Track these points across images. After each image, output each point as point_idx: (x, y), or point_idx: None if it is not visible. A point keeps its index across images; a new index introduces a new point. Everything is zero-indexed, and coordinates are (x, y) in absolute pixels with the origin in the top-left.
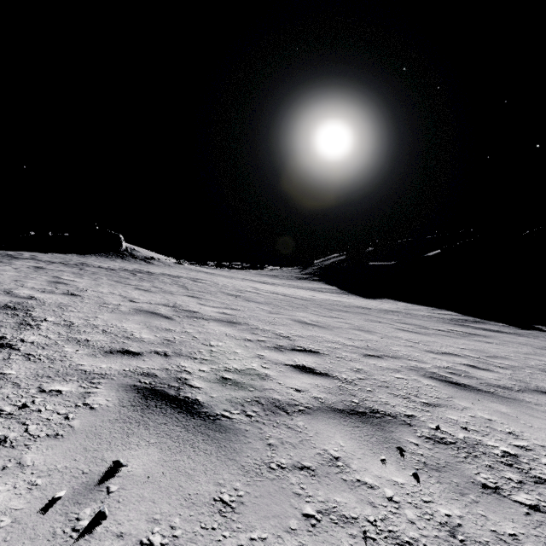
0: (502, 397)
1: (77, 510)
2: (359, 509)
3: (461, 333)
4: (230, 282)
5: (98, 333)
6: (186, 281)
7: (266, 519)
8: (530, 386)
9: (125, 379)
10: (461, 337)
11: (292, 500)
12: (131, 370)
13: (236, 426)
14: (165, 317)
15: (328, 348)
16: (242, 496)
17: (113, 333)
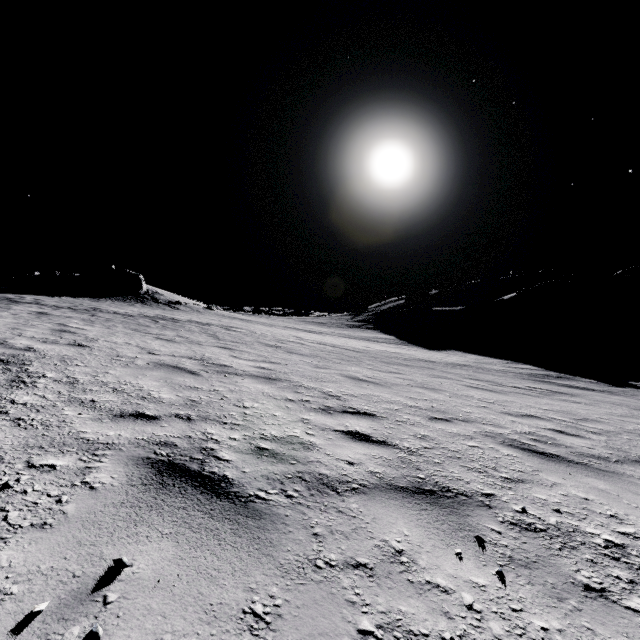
0: (599, 469)
1: (61, 629)
2: (431, 622)
3: (544, 392)
4: (270, 331)
5: (107, 393)
6: (217, 330)
7: (311, 639)
8: (630, 456)
9: (137, 450)
10: (543, 396)
11: (344, 610)
12: (145, 439)
13: (274, 510)
14: (190, 373)
15: (386, 410)
16: (280, 606)
17: (125, 392)
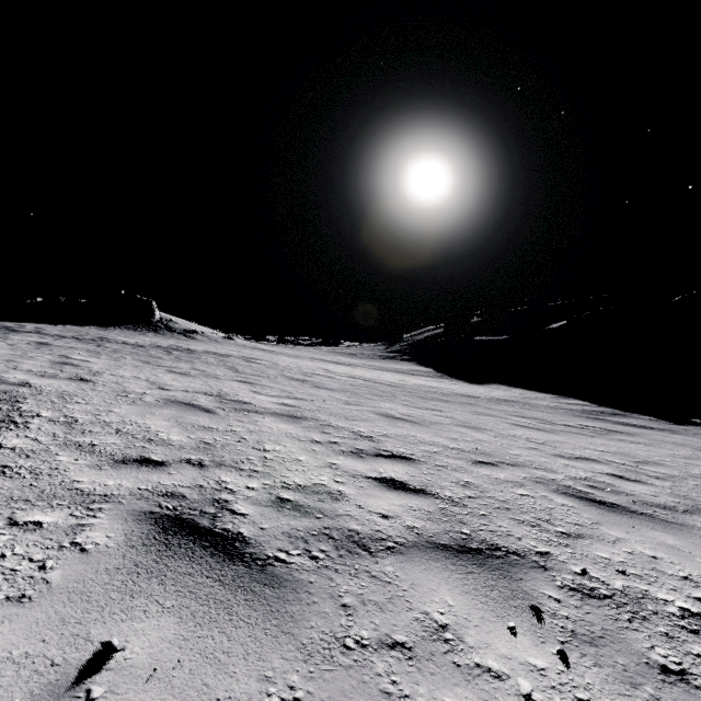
0: (665, 521)
1: None
2: None
3: (598, 430)
4: (295, 363)
5: (109, 434)
6: (237, 362)
7: None
8: (699, 505)
9: (139, 502)
10: (597, 435)
11: None
12: (149, 489)
13: (296, 575)
14: (204, 411)
15: (424, 452)
16: (301, 700)
17: (130, 433)
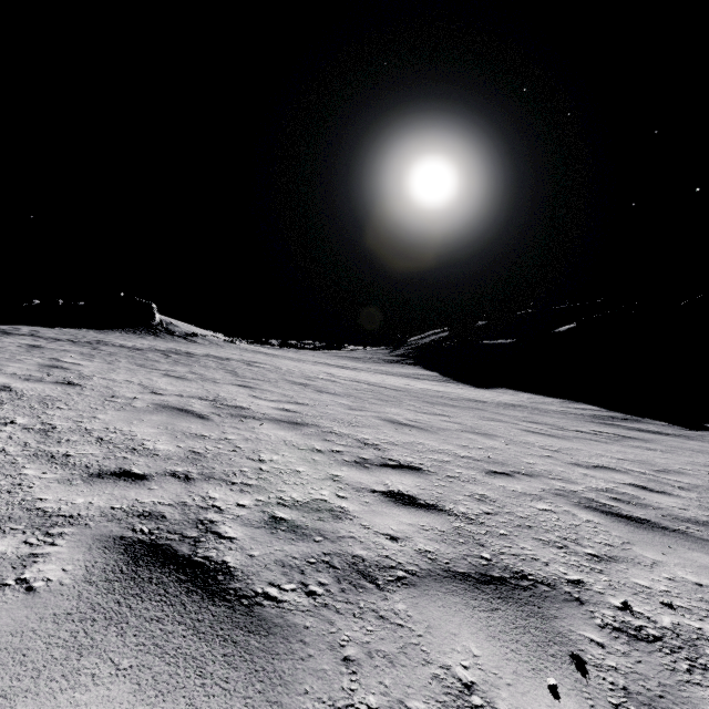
0: (701, 539)
1: None
2: None
3: (612, 436)
4: (297, 367)
5: (88, 444)
6: (237, 365)
7: None
8: None
9: (110, 525)
10: (612, 441)
11: None
12: (124, 508)
13: (288, 618)
14: (198, 417)
15: (433, 462)
16: None
17: (112, 442)
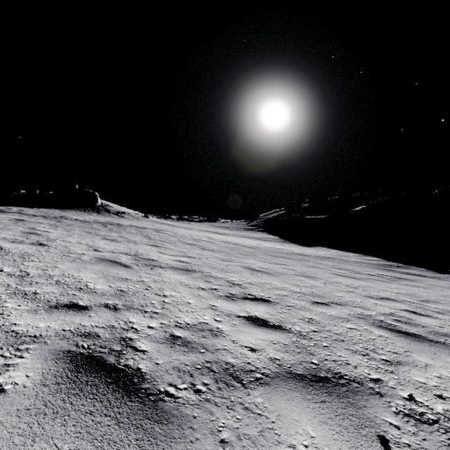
0: None
1: None
2: None
3: (391, 278)
4: (188, 233)
5: (50, 285)
6: (150, 232)
7: None
8: None
9: (61, 342)
10: (391, 281)
11: None
12: (72, 330)
13: (182, 410)
14: (124, 266)
15: (277, 296)
16: None
17: (66, 283)
